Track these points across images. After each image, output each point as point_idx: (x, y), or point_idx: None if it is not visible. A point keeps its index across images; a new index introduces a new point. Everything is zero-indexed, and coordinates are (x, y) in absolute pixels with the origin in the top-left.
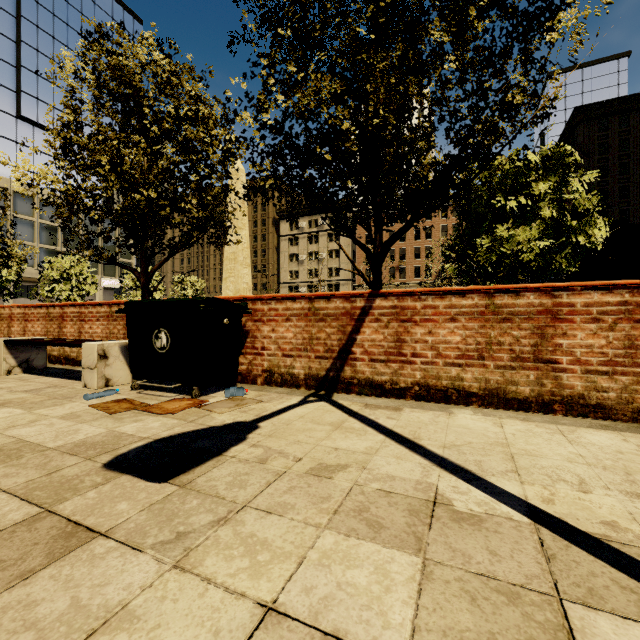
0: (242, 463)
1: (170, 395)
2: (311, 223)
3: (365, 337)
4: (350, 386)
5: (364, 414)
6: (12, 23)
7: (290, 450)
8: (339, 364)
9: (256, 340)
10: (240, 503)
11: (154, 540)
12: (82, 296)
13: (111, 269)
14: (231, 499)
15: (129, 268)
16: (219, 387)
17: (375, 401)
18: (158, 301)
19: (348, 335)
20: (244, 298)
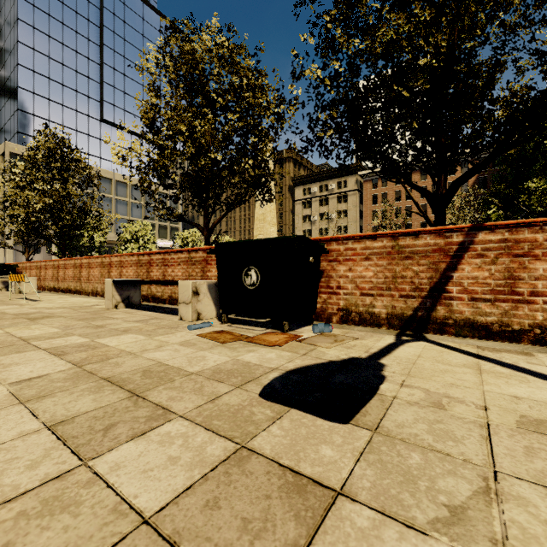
0: (415, 406)
1: (259, 329)
2: (322, 188)
3: (464, 274)
4: (444, 327)
5: (492, 357)
6: (97, 51)
7: (456, 394)
8: (429, 303)
9: (331, 279)
10: (482, 465)
11: (424, 515)
12: None
13: (164, 232)
14: (461, 457)
15: (194, 224)
16: (297, 324)
17: (484, 343)
18: (248, 241)
19: (441, 273)
20: (318, 239)
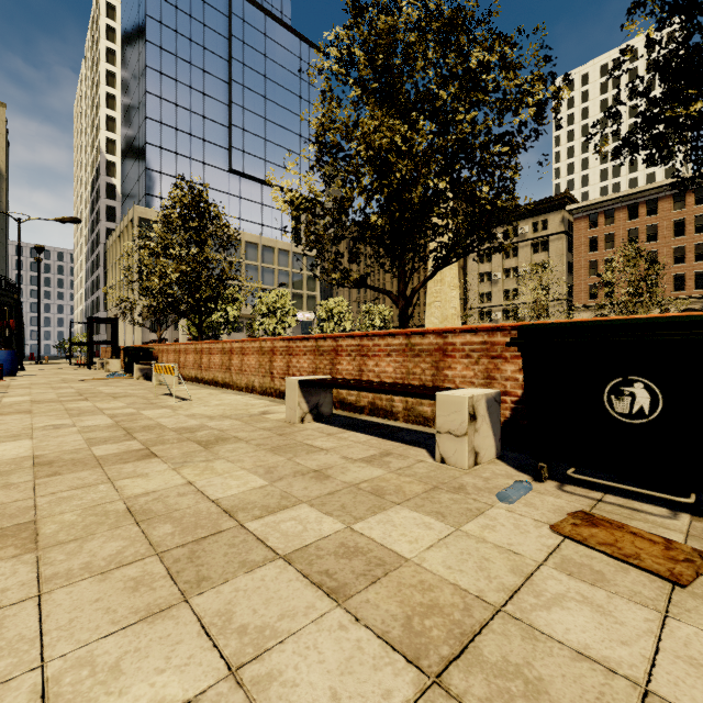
0: None
1: (654, 510)
2: (508, 233)
3: None
4: None
5: None
6: (226, 89)
7: None
8: None
9: None
10: None
11: None
12: (284, 329)
13: (299, 302)
14: None
15: (383, 290)
16: None
17: None
18: (626, 323)
19: None
20: None
